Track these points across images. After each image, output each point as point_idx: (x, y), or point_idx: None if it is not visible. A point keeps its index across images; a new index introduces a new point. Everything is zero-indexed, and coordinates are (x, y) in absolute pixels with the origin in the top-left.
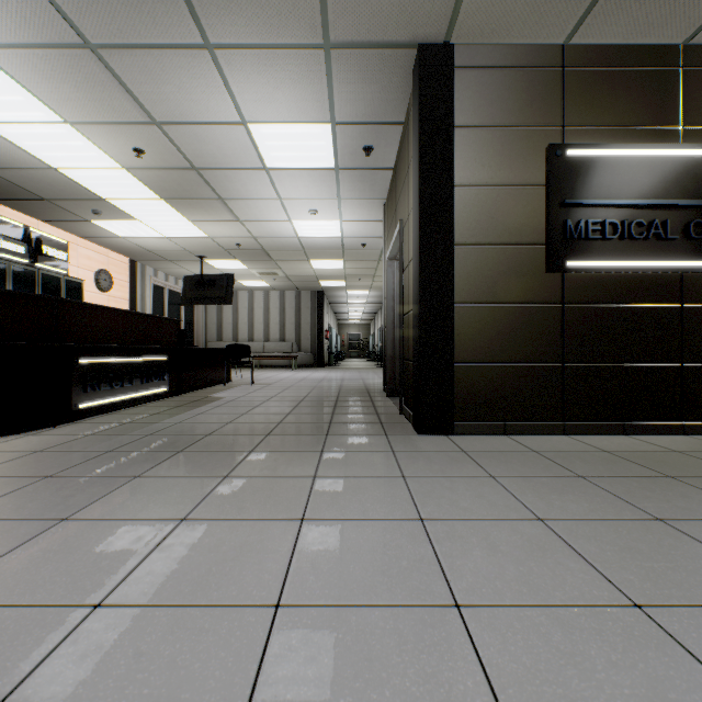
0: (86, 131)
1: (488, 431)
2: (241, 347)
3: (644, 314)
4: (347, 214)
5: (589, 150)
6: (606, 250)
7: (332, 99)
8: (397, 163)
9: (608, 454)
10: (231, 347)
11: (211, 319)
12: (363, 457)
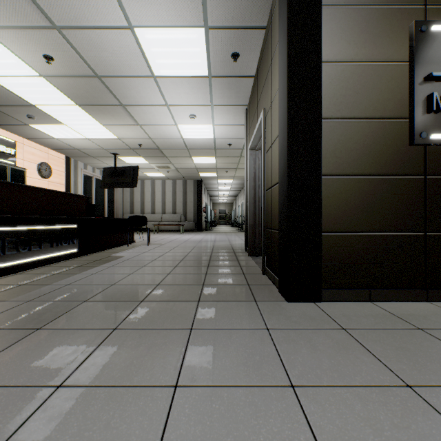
0: None
1: (354, 298)
2: (140, 217)
3: None
4: (218, 119)
5: None
6: None
7: None
8: (259, 68)
9: None
10: (133, 217)
11: (126, 199)
12: (236, 341)
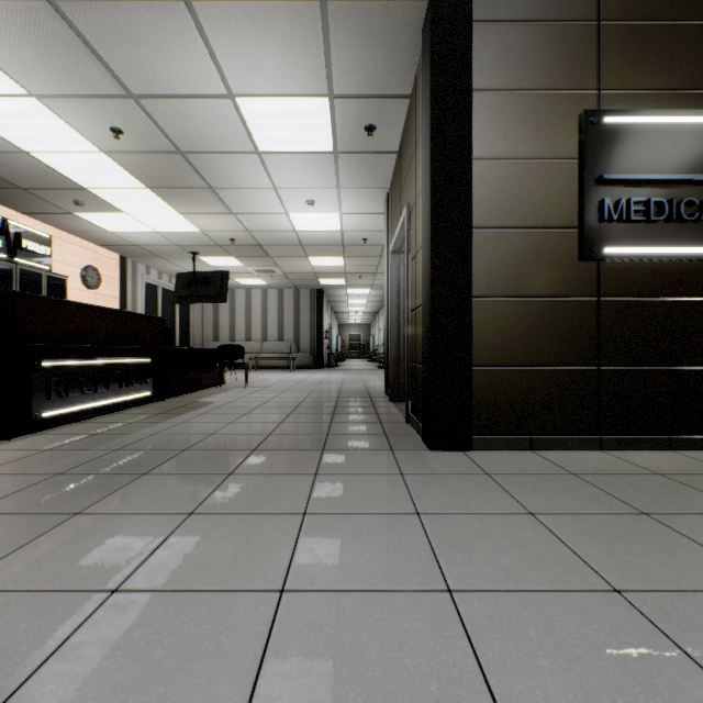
0: (55, 106)
1: (511, 446)
2: (234, 347)
3: (693, 309)
4: (347, 205)
5: (630, 117)
6: (649, 234)
7: (330, 66)
8: (402, 145)
9: (663, 478)
10: (224, 347)
11: (207, 319)
12: (366, 483)
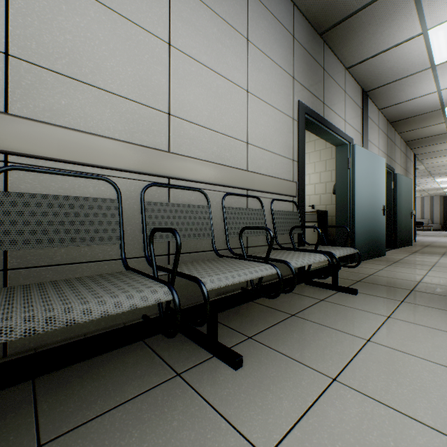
0: None
1: None
2: (419, 222)
3: None
4: None
5: None
6: None
7: None
8: None
9: None
10: (416, 222)
11: None
12: None
